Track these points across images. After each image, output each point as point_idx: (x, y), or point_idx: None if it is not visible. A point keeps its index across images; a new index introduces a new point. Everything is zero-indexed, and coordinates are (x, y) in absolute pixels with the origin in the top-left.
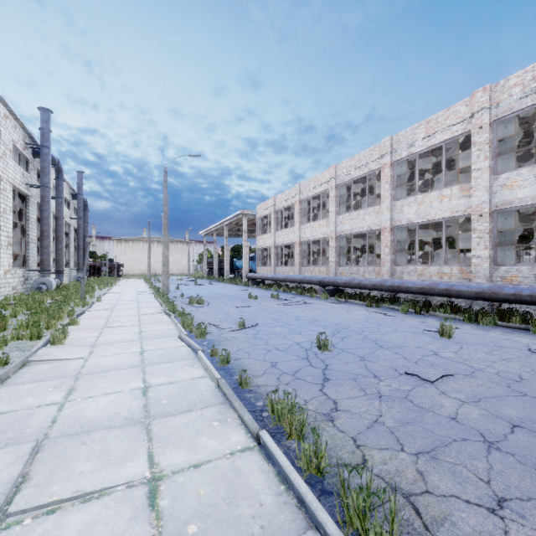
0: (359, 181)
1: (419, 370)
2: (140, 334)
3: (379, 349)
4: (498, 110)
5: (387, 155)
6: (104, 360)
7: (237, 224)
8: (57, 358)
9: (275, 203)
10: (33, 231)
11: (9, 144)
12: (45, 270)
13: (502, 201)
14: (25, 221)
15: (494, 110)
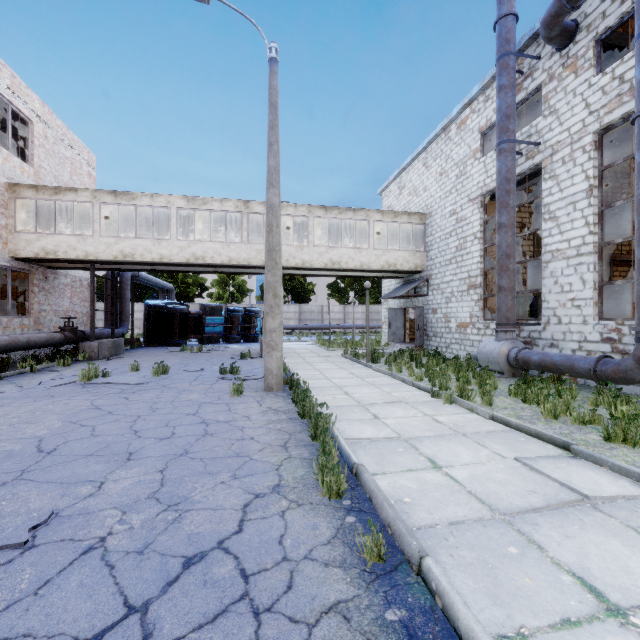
0: None
1: None
2: None
3: None
4: None
5: None
6: None
7: None
8: None
9: None
10: None
11: None
12: None
13: None
14: None
15: None
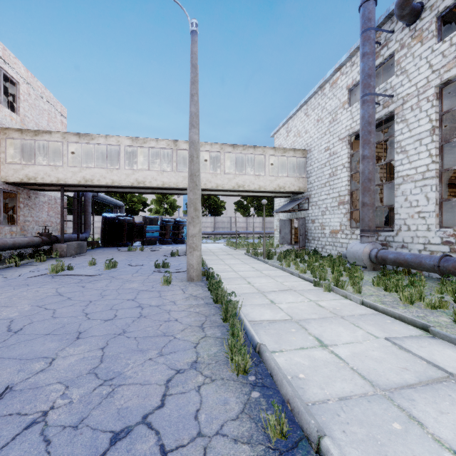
0: None
1: None
2: None
3: None
4: None
5: None
6: None
7: None
8: None
9: None
10: None
11: None
12: None
13: None
14: None
15: None
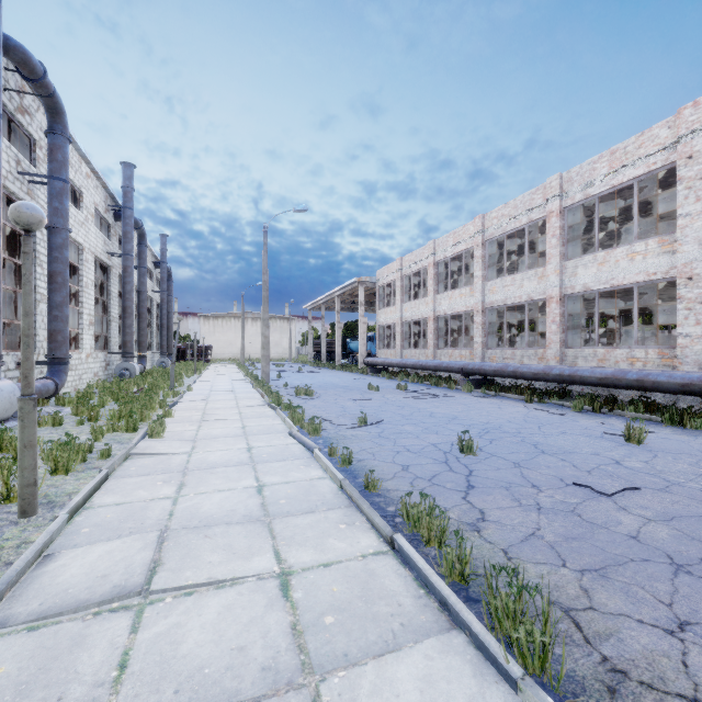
0: (515, 235)
1: (592, 481)
2: (243, 429)
3: (540, 455)
4: None
5: (554, 199)
6: (209, 456)
7: (351, 295)
8: (159, 452)
9: (401, 267)
10: (115, 308)
11: (91, 207)
12: (128, 354)
13: None
14: (106, 296)
15: None
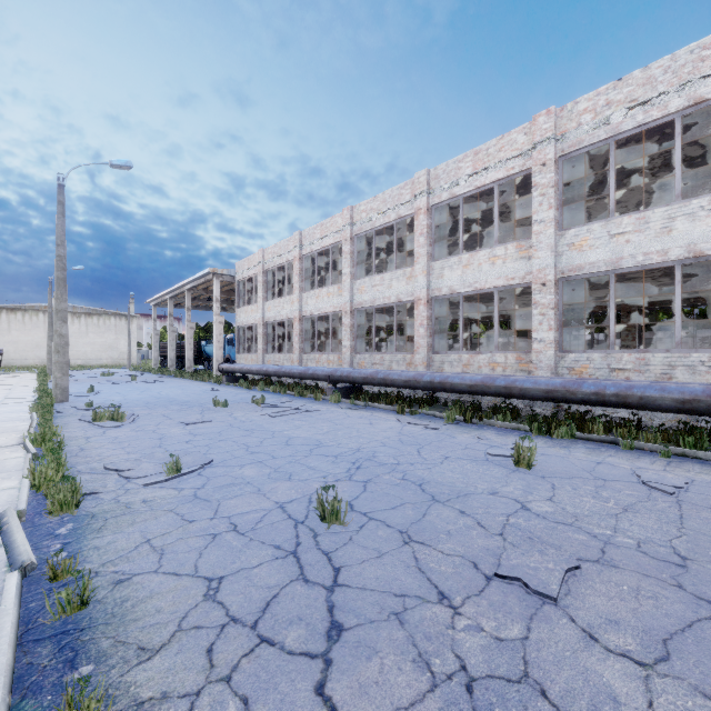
0: (384, 233)
1: (518, 563)
2: None
3: (432, 506)
4: (565, 142)
5: (422, 196)
6: None
7: (207, 290)
8: None
9: (263, 260)
10: None
11: None
12: None
13: (569, 266)
14: None
15: (560, 142)
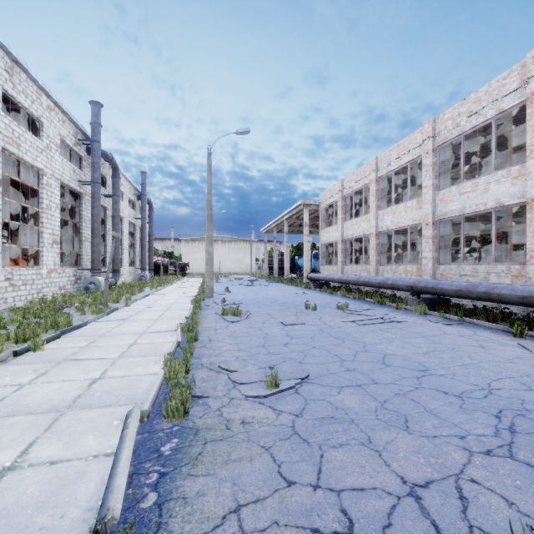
0: (472, 138)
1: None
2: (87, 387)
3: None
4: None
5: None
6: None
7: (298, 218)
8: None
9: (342, 188)
10: (88, 230)
11: (55, 138)
12: (95, 269)
13: None
14: (79, 219)
15: None
